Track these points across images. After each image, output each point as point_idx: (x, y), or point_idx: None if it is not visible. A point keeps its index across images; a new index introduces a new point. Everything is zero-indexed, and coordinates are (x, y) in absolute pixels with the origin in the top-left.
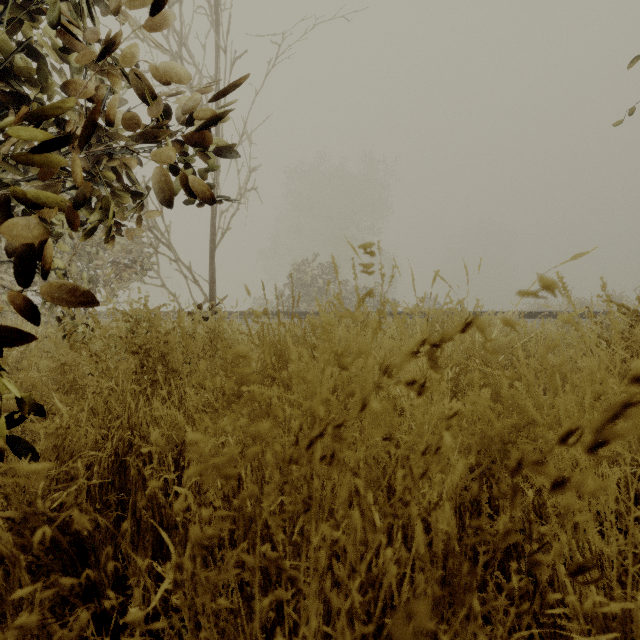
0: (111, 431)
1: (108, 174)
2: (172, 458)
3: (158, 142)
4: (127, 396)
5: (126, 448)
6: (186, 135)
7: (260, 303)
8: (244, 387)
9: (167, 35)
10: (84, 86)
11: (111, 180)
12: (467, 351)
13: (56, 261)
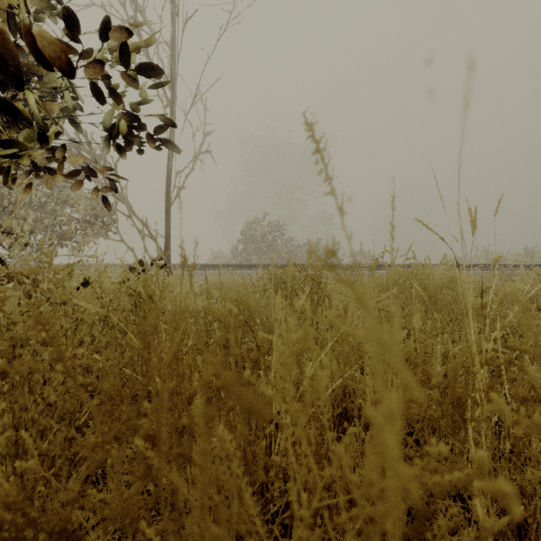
0: None
1: None
2: None
3: None
4: None
5: None
6: None
7: (217, 256)
8: None
9: (124, 3)
10: None
11: None
12: (515, 344)
13: None
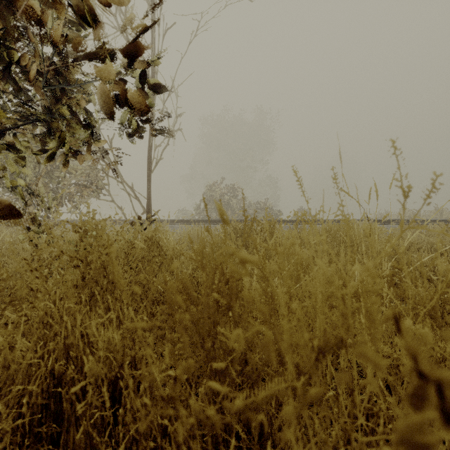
0: (47, 352)
1: (61, 107)
2: (110, 379)
3: (97, 59)
4: (64, 315)
5: (62, 369)
6: (124, 48)
7: (183, 213)
8: (214, 383)
9: (115, 14)
10: (23, 3)
11: (64, 112)
12: (394, 264)
13: (21, 181)
